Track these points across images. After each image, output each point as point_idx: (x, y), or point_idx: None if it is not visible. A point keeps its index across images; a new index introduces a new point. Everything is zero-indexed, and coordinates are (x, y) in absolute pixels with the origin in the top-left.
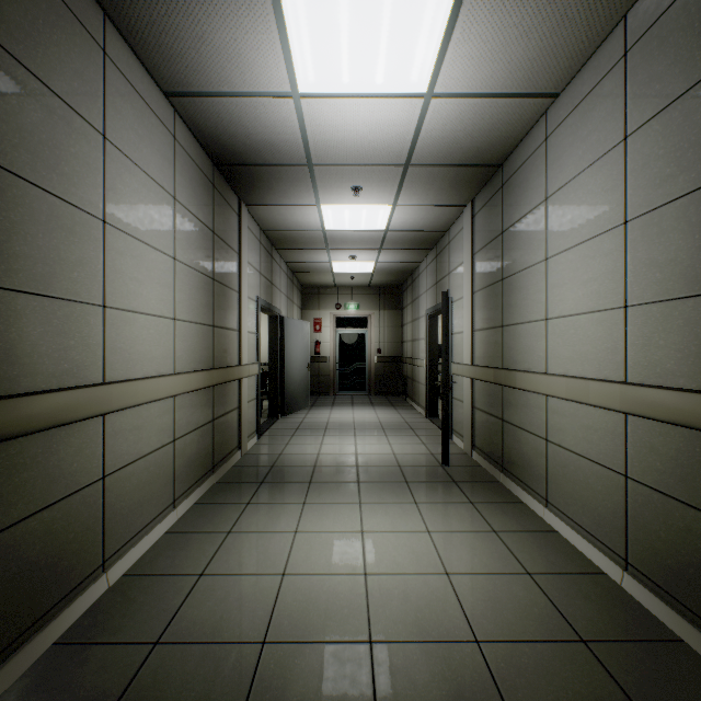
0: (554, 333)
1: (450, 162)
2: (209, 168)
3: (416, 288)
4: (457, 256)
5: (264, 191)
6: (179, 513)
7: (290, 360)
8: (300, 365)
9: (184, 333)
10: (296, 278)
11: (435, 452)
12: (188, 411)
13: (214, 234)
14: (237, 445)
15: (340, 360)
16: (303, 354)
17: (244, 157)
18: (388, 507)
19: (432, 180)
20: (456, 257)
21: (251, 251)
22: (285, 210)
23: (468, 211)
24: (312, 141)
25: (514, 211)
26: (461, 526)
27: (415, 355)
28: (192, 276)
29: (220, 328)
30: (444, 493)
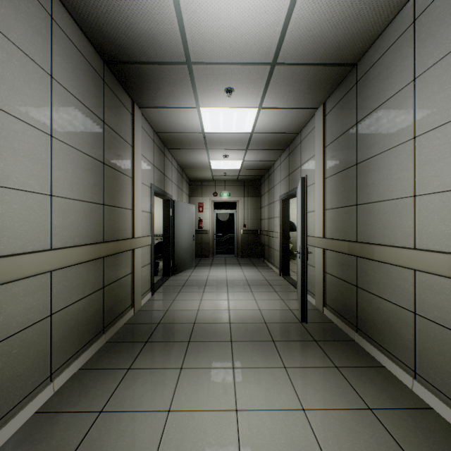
0: (427, 209)
1: (312, 60)
2: (99, 63)
3: (272, 180)
4: (308, 151)
5: (152, 92)
6: (56, 385)
7: (179, 233)
8: (187, 236)
9: (65, 209)
10: (185, 174)
11: (292, 308)
12: (72, 283)
13: (104, 124)
14: (130, 304)
15: (216, 232)
16: (190, 228)
17: (129, 53)
18: (259, 374)
19: (293, 81)
20: (307, 152)
21: (145, 146)
22: (171, 113)
23: (319, 113)
24: (189, 34)
25: (371, 101)
26: (334, 400)
27: (271, 229)
28: (76, 157)
29: (112, 206)
30: (308, 354)
